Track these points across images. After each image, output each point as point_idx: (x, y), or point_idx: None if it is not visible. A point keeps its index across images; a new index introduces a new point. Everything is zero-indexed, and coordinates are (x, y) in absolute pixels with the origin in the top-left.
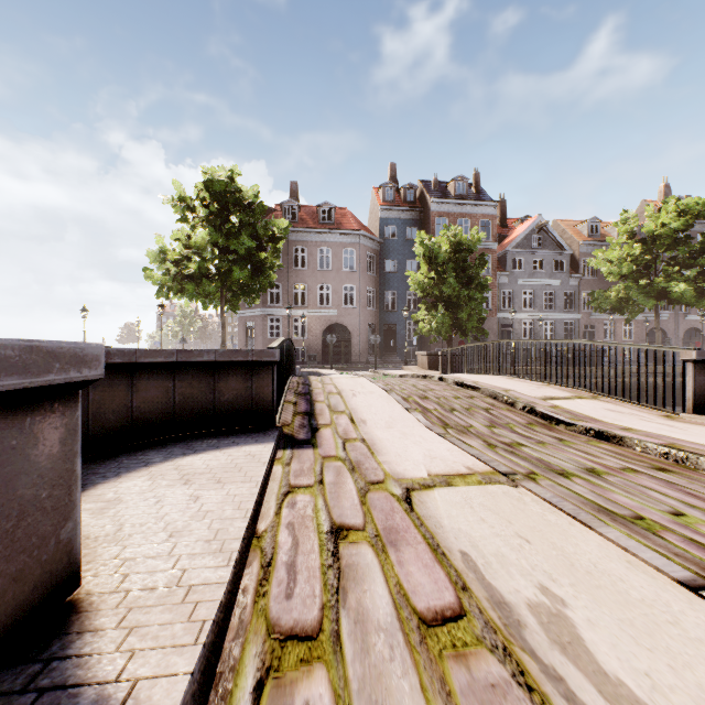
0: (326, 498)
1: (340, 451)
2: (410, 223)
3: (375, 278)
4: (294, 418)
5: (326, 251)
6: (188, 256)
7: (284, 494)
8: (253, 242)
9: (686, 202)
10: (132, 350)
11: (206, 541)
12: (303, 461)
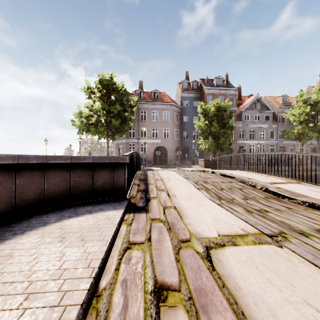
0: (152, 254)
1: (162, 215)
2: (195, 98)
3: (178, 124)
4: (137, 193)
5: (156, 113)
6: (92, 115)
7: (124, 249)
8: (121, 108)
9: None
10: (44, 156)
11: (51, 307)
12: (139, 222)
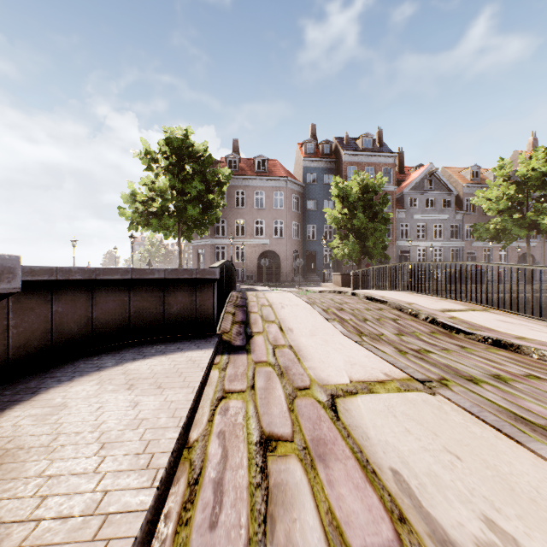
0: (257, 404)
1: (271, 356)
2: (327, 171)
3: (299, 214)
4: (232, 326)
5: (261, 194)
6: (153, 197)
7: (218, 399)
8: (203, 186)
9: None
10: (92, 269)
11: (135, 454)
12: (237, 366)
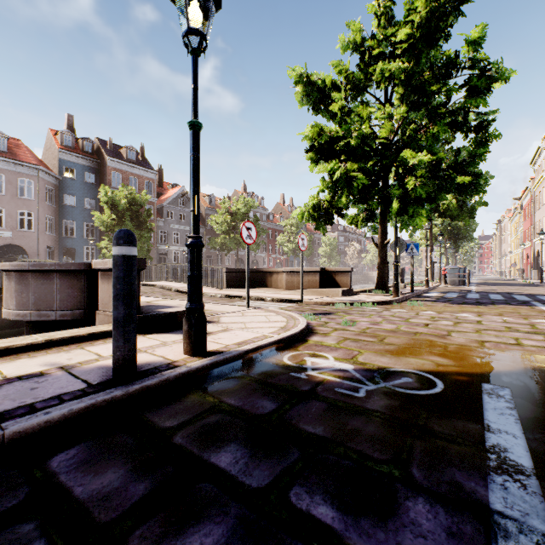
0: None
1: None
2: (89, 169)
3: (54, 208)
4: None
5: None
6: None
7: None
8: None
9: (248, 199)
10: None
11: None
12: None
